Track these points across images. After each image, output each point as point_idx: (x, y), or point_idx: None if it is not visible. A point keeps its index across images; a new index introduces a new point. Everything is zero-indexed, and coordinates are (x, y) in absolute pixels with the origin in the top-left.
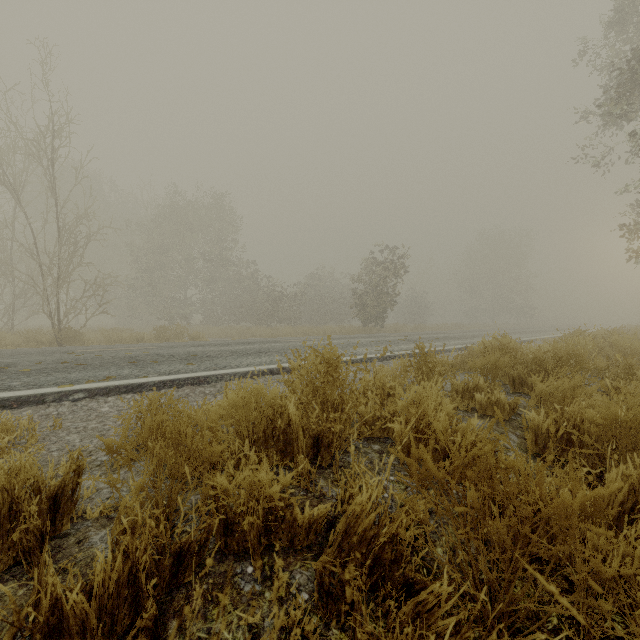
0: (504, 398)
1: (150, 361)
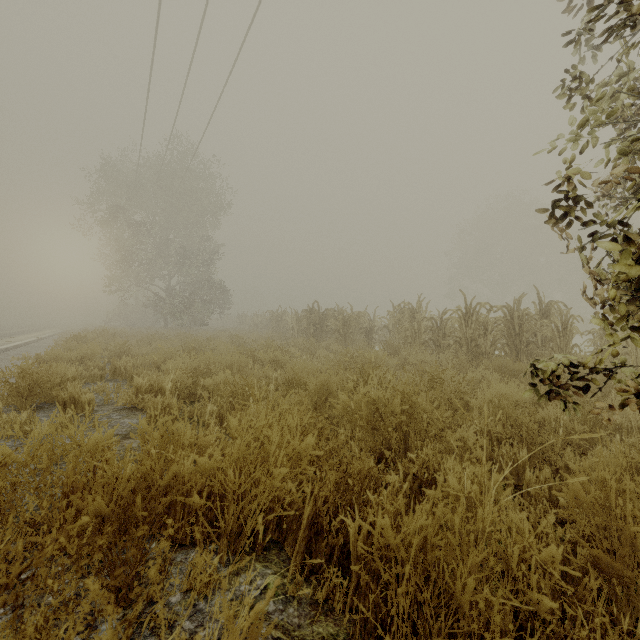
0: None
1: None
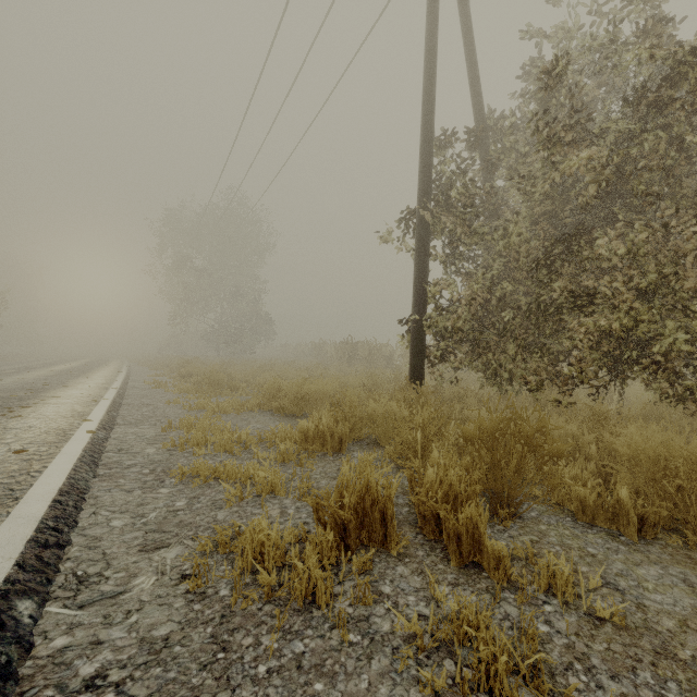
0: None
1: (89, 370)
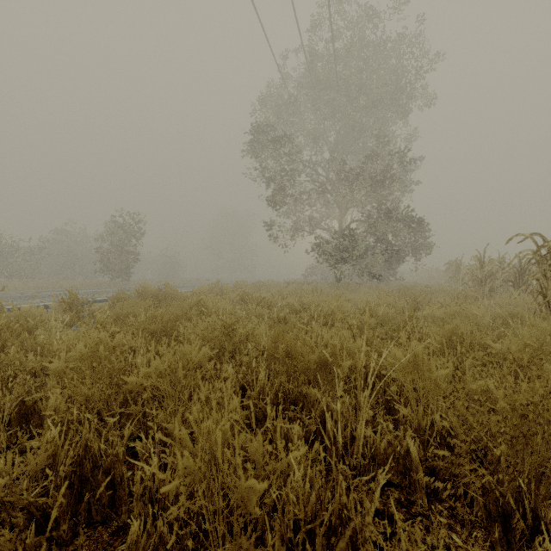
0: (110, 314)
1: None
